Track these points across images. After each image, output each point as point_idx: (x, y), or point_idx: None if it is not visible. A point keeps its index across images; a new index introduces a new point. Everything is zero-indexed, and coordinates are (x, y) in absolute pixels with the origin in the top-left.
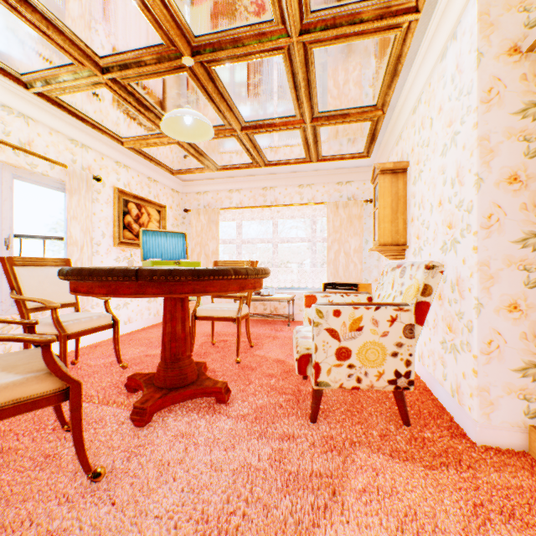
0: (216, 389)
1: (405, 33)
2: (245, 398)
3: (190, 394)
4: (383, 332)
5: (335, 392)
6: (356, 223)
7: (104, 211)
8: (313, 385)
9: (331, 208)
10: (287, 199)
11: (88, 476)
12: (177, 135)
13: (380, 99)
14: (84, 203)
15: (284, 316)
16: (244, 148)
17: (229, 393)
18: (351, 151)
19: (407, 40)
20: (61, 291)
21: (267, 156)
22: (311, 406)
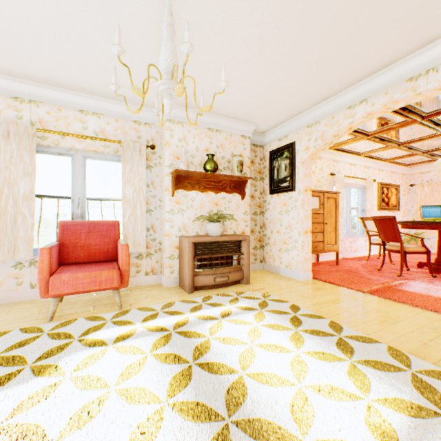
0: None
1: None
2: None
3: None
4: None
5: None
6: None
7: (373, 194)
8: None
9: None
10: None
11: (431, 275)
12: (438, 164)
13: None
14: (370, 193)
15: None
16: None
17: None
18: None
19: None
20: (374, 230)
21: None
22: None
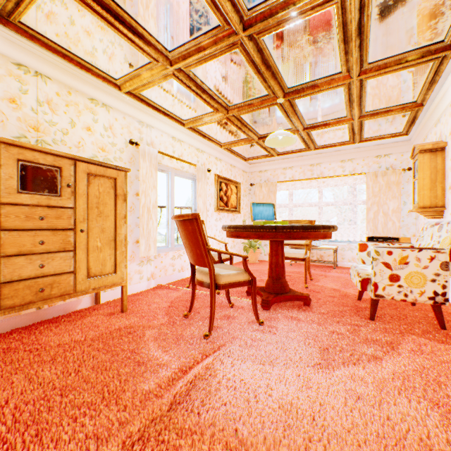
0: (303, 297)
1: (442, 60)
2: (320, 305)
3: (288, 298)
4: (424, 266)
5: (383, 309)
6: (394, 188)
7: (210, 190)
8: (372, 296)
9: (370, 177)
10: (331, 172)
11: (258, 322)
12: (271, 144)
13: (419, 97)
14: (203, 186)
15: (329, 262)
16: (302, 140)
17: (310, 300)
18: (390, 132)
19: (444, 63)
20: None
21: (317, 142)
22: (369, 310)
